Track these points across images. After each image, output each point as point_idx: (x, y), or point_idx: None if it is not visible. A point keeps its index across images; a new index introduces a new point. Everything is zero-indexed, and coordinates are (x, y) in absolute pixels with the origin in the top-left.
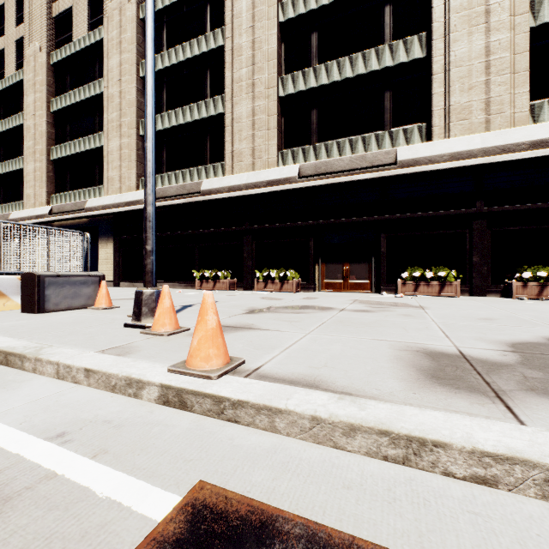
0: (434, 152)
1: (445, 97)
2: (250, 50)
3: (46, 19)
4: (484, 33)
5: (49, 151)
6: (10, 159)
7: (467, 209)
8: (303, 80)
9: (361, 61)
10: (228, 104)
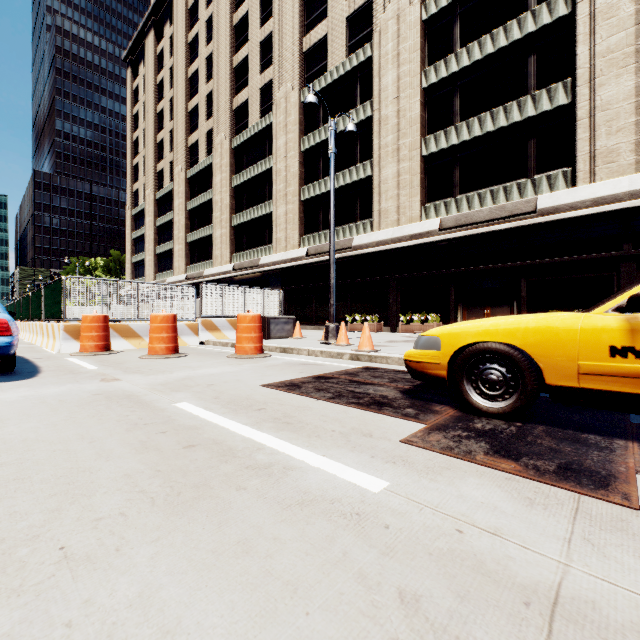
0: (575, 198)
1: (590, 142)
2: (396, 118)
3: (229, 113)
4: (634, 73)
5: (231, 219)
6: (202, 227)
7: (613, 252)
8: (444, 138)
9: (502, 114)
10: (376, 168)
